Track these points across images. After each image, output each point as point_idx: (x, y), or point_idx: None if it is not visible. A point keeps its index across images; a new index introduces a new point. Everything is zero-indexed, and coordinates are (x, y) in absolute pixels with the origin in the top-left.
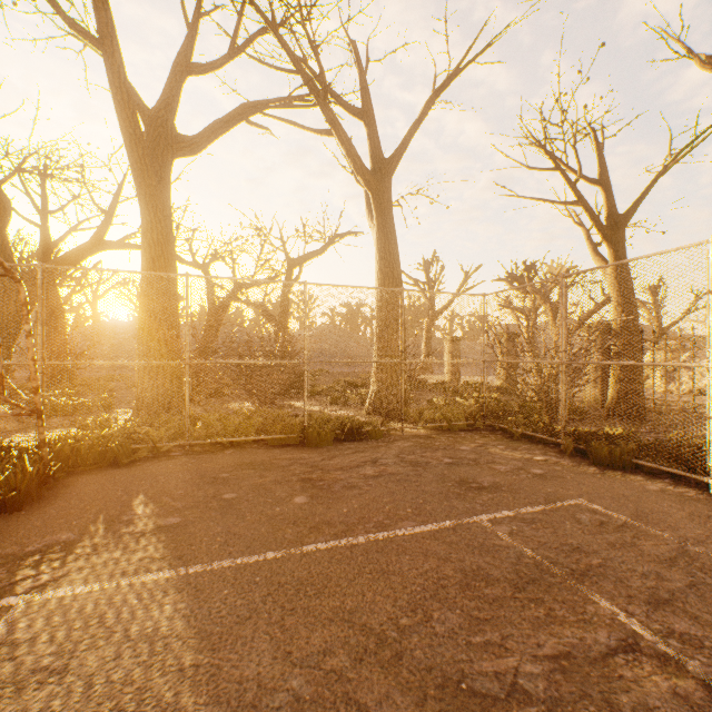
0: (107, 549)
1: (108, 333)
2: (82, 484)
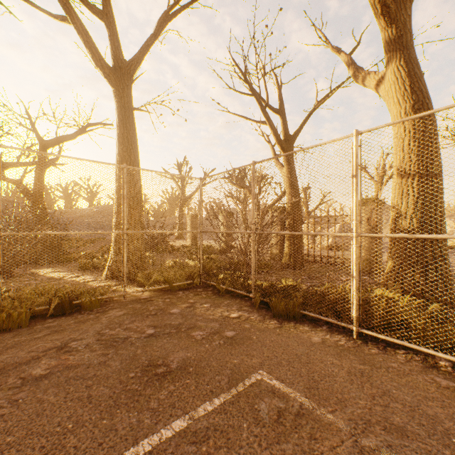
0: None
1: None
2: None
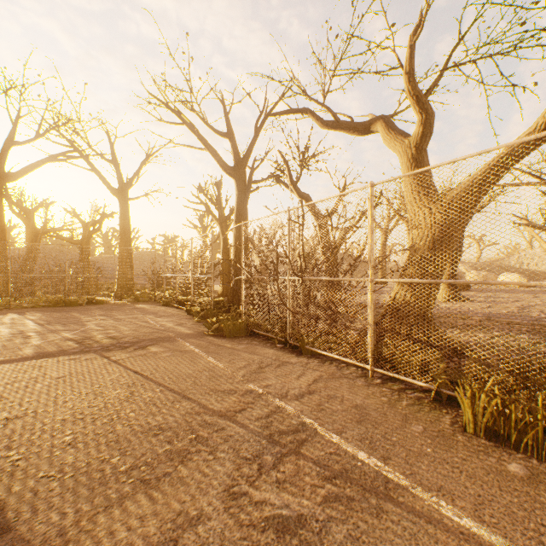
0: None
1: None
2: None
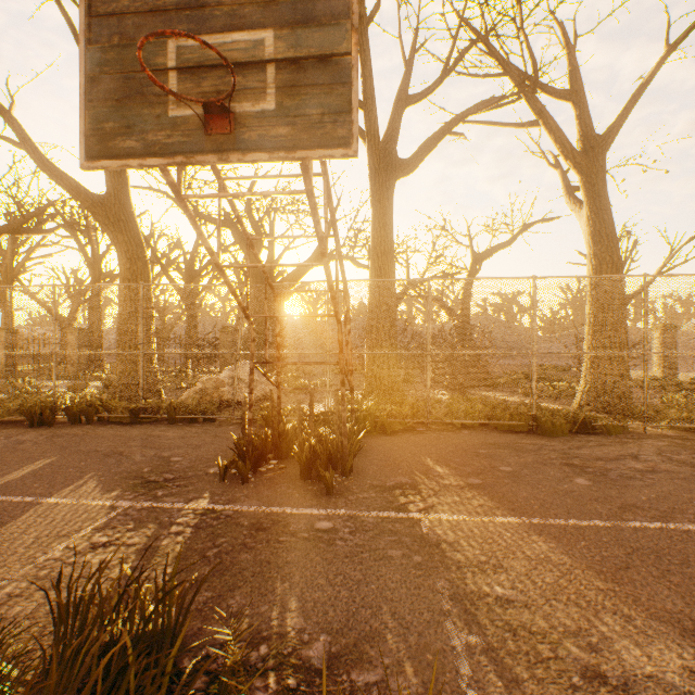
0: (444, 493)
1: (294, 329)
2: (374, 444)
